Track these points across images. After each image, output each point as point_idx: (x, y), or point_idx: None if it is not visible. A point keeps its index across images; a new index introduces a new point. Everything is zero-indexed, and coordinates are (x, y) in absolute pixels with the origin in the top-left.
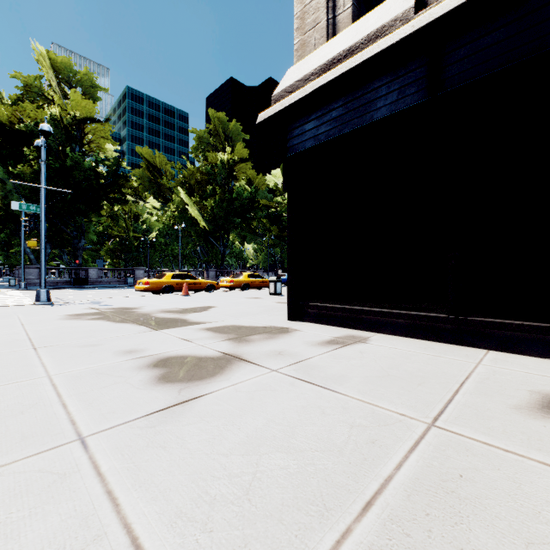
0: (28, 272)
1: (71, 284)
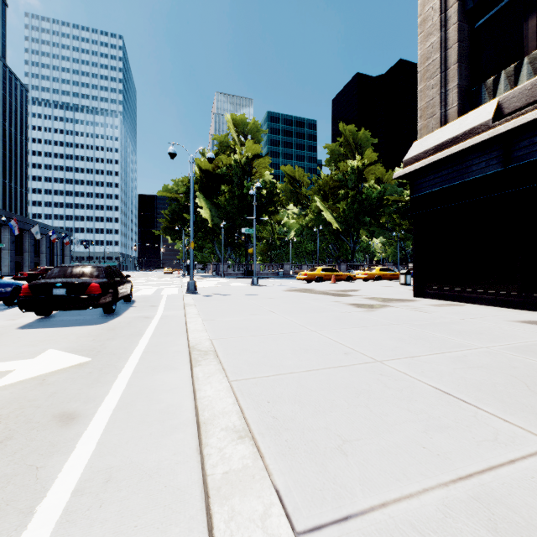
0: (222, 267)
1: (245, 275)
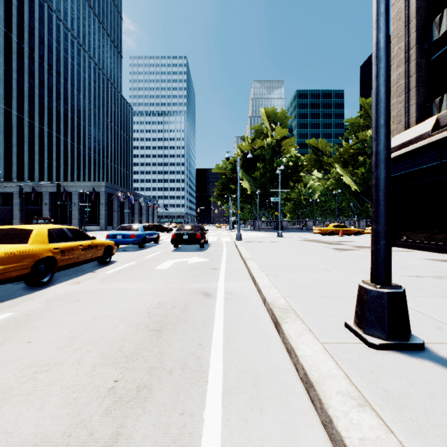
0: (257, 223)
1: (275, 230)
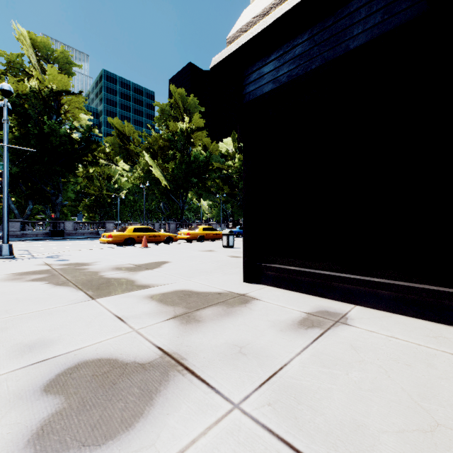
0: (11, 225)
1: (49, 236)
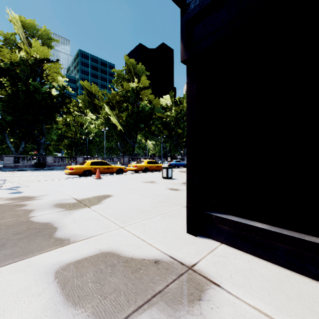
0: (6, 159)
1: (34, 167)
